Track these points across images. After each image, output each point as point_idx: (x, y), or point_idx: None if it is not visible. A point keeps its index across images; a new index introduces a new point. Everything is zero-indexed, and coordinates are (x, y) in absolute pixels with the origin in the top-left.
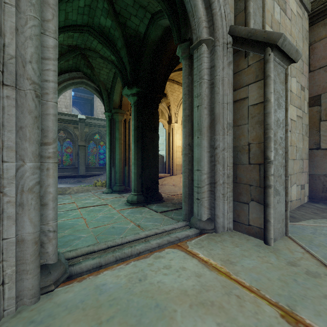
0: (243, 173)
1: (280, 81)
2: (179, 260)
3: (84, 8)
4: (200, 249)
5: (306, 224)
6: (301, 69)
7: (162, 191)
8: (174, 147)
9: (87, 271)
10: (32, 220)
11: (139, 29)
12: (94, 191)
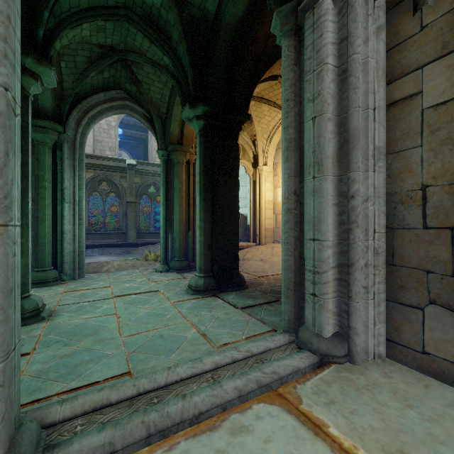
0: (409, 246)
1: None
2: (286, 444)
3: None
4: (328, 410)
5: None
6: None
7: (244, 269)
8: (263, 202)
9: None
10: None
11: (206, 7)
12: (143, 269)
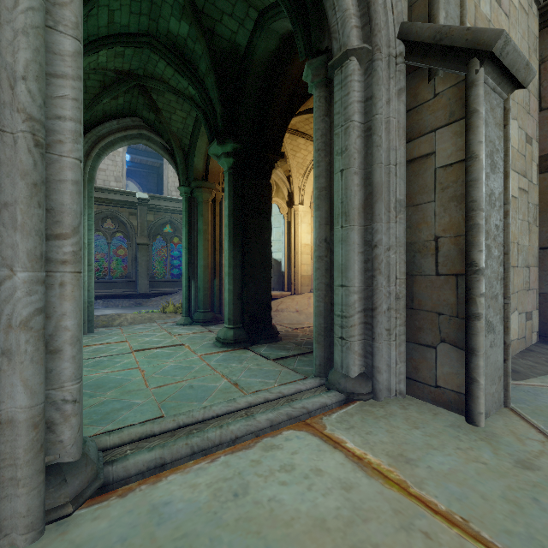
0: (425, 291)
1: (495, 122)
2: (309, 455)
3: (141, 3)
4: (348, 432)
5: (540, 384)
6: (526, 105)
7: (278, 321)
8: (299, 246)
9: (137, 474)
10: (28, 382)
11: (237, 40)
12: (162, 322)
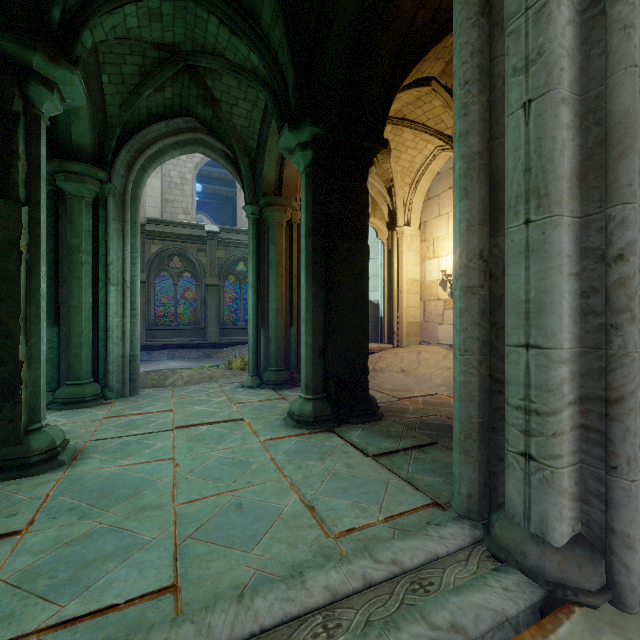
0: None
1: None
2: None
3: None
4: None
5: None
6: None
7: (376, 386)
8: (404, 282)
9: None
10: None
11: None
12: (224, 382)
